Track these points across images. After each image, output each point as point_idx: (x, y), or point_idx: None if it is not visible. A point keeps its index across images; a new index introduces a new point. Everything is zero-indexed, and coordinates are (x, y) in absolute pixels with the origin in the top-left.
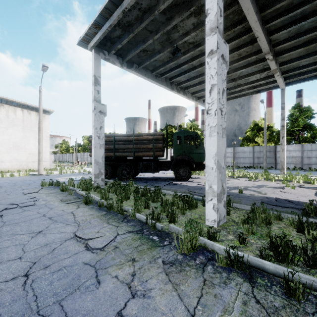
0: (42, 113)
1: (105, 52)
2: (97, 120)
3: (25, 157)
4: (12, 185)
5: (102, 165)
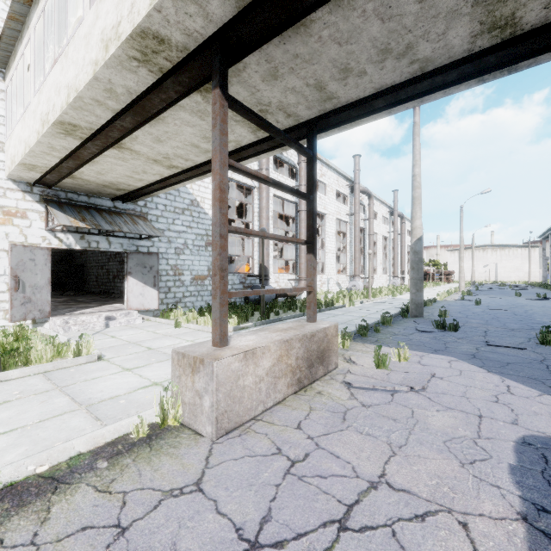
0: (533, 248)
1: (548, 238)
2: (543, 262)
3: (522, 275)
4: (515, 284)
5: (546, 278)
